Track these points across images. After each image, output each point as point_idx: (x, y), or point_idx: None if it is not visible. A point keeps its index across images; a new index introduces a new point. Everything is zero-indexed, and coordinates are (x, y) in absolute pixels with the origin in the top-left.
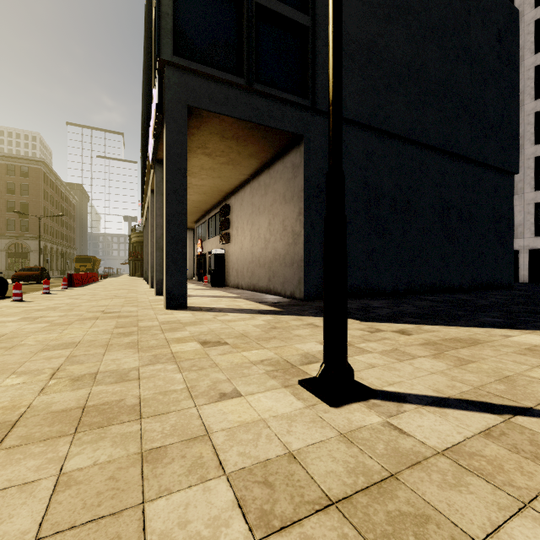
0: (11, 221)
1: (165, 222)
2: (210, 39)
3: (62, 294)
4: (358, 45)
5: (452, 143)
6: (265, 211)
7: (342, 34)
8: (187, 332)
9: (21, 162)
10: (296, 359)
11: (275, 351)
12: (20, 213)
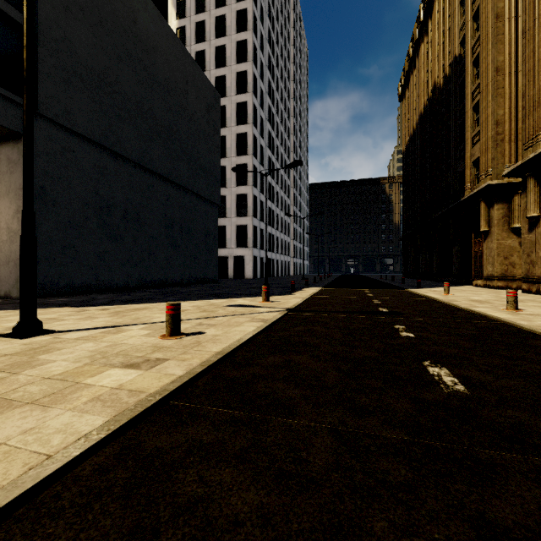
0: None
1: None
2: None
3: None
4: (89, 70)
5: (175, 175)
6: None
7: (72, 53)
8: None
9: None
10: (1, 330)
11: None
12: None
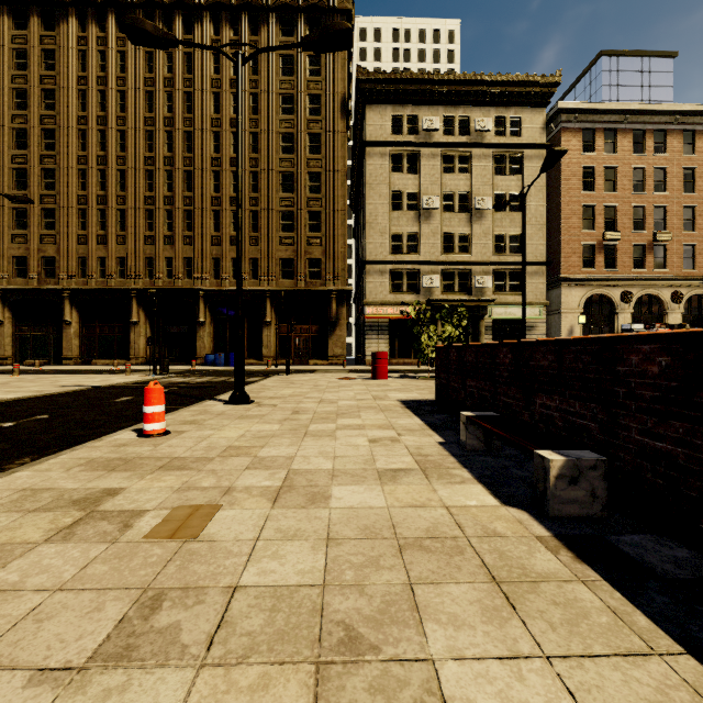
0: None
1: None
2: None
3: None
4: None
5: None
6: None
7: None
8: None
9: None
10: None
11: None
12: None
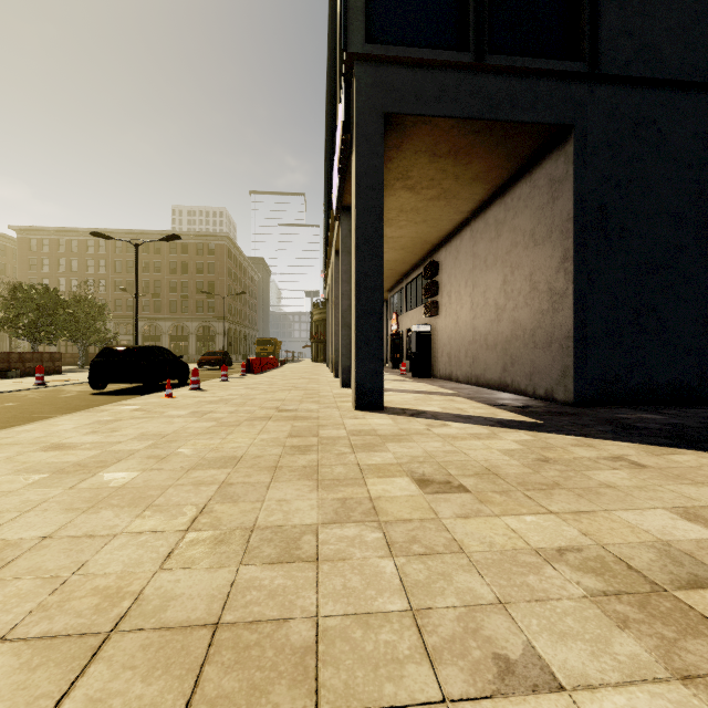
0: (200, 303)
1: (354, 285)
2: (417, 7)
3: (240, 382)
4: None
5: None
6: (496, 263)
7: None
8: (390, 455)
9: (208, 239)
10: (649, 562)
11: (578, 525)
12: (207, 293)
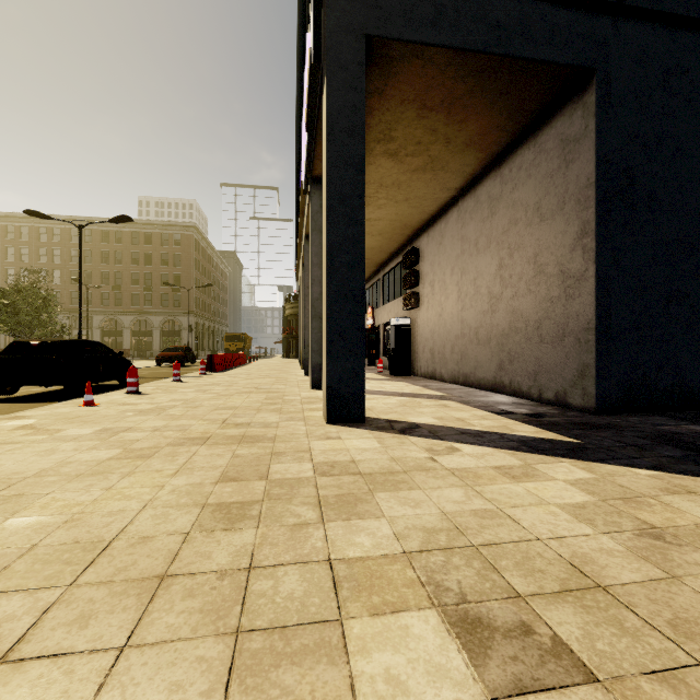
0: (165, 296)
1: (326, 259)
2: None
3: (194, 382)
4: None
5: None
6: (490, 245)
7: None
8: (386, 528)
9: (174, 229)
10: None
11: None
12: (170, 284)
